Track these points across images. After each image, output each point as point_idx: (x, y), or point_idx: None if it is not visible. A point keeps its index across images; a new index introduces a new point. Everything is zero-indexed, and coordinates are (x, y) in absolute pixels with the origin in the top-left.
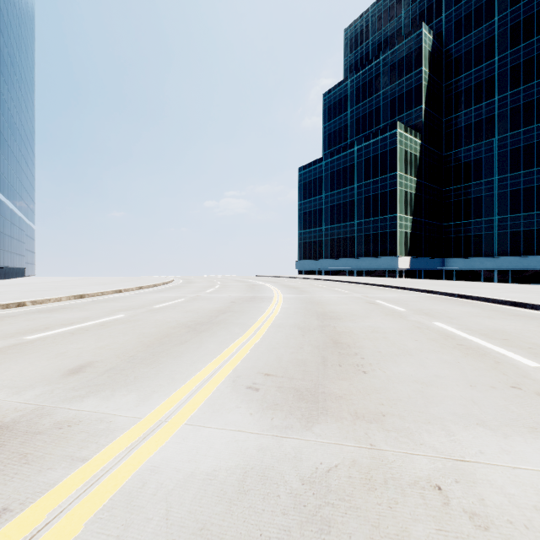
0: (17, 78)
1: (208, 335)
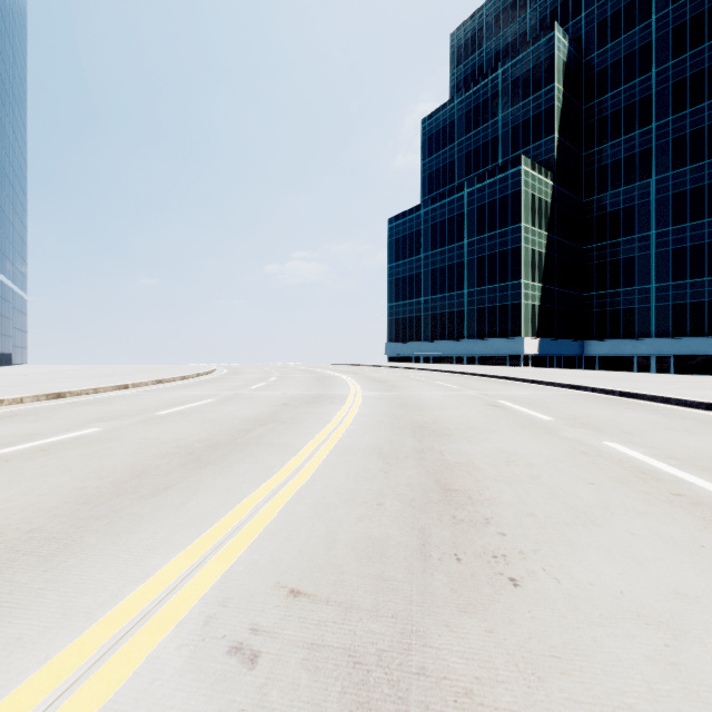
0: None
1: (216, 472)
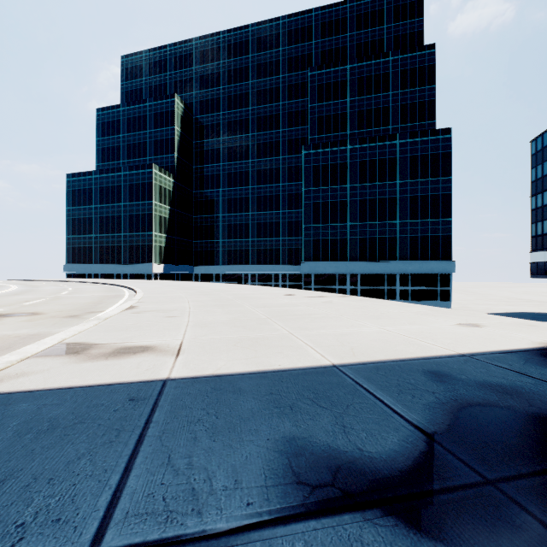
0: None
1: None
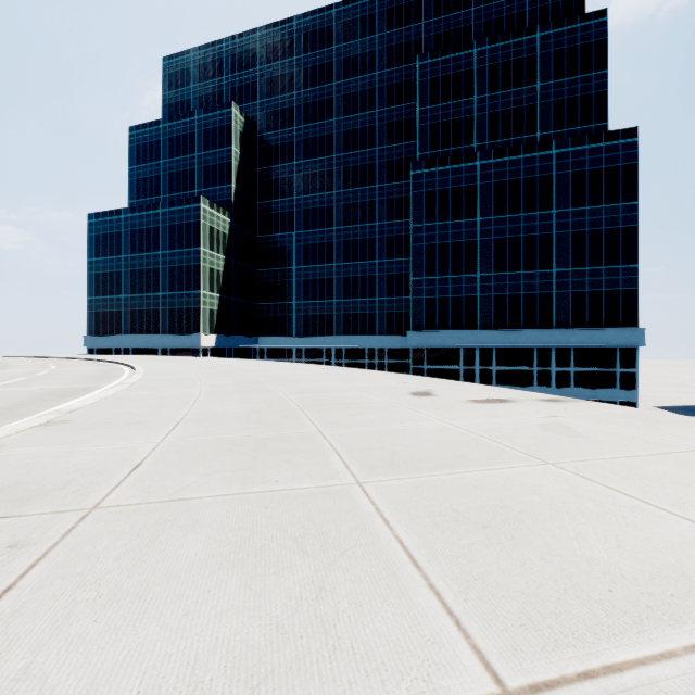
0: None
1: None
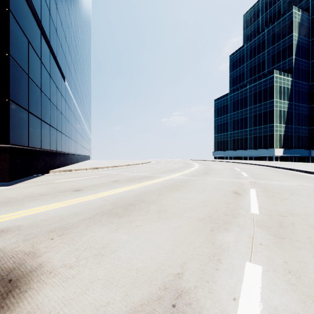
0: (88, 77)
1: (174, 172)
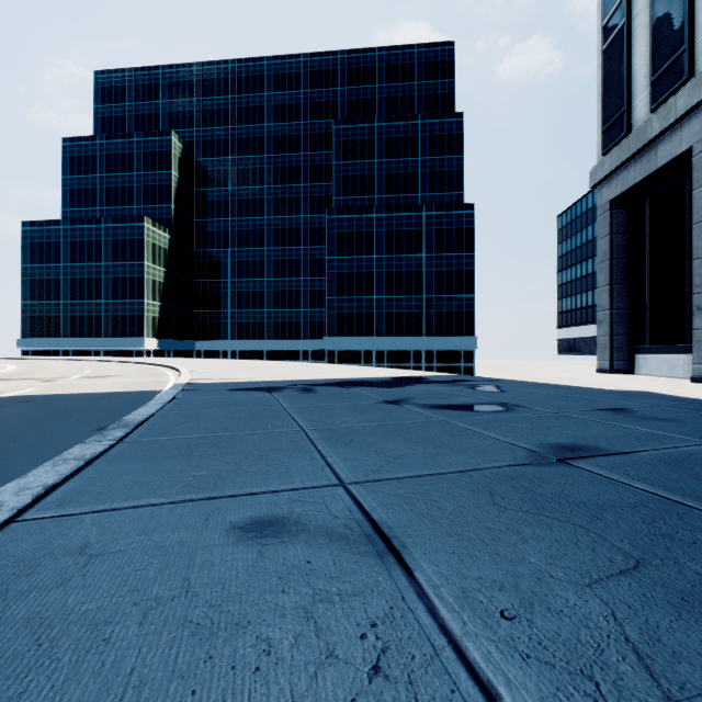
0: None
1: None
